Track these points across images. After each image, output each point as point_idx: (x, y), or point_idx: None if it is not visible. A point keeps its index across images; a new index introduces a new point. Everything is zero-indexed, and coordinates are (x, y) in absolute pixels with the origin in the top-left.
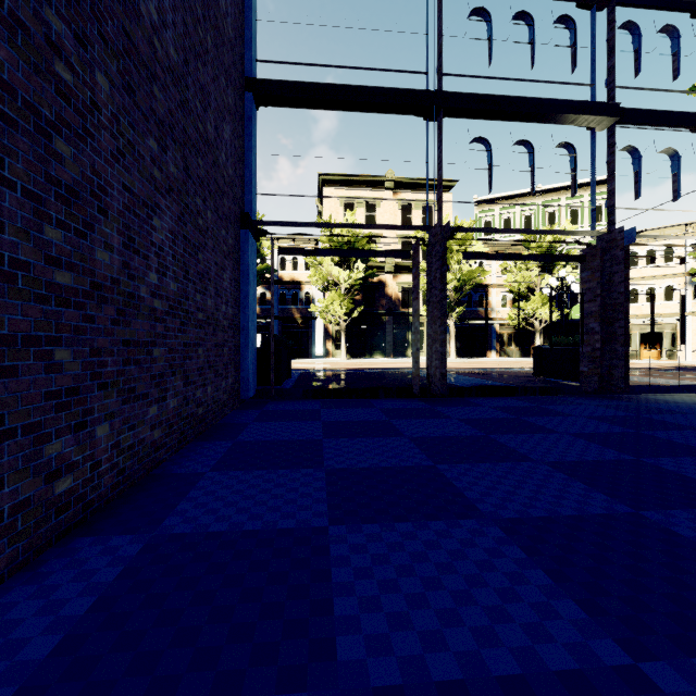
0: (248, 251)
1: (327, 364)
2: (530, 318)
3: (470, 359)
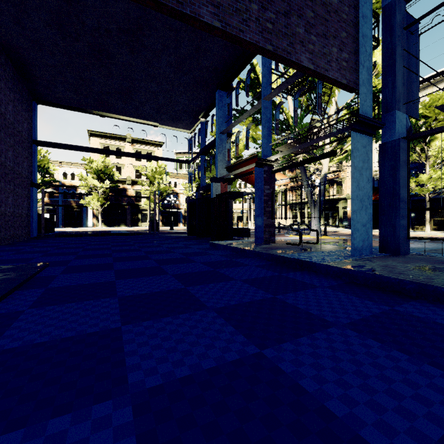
0: (33, 193)
1: (87, 230)
2: None
3: (165, 227)
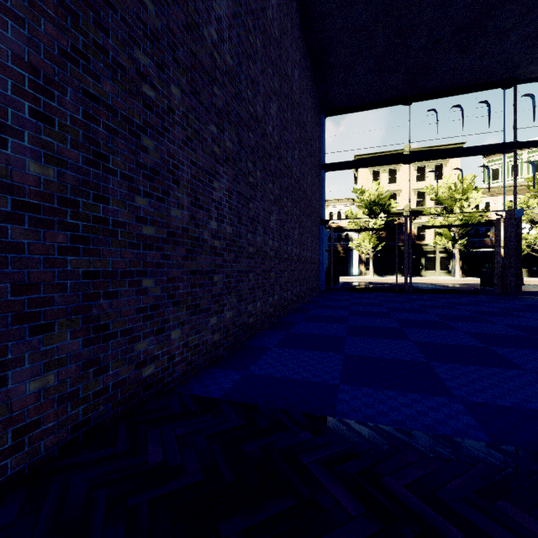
0: (323, 233)
1: (359, 280)
2: (535, 245)
3: (472, 278)
